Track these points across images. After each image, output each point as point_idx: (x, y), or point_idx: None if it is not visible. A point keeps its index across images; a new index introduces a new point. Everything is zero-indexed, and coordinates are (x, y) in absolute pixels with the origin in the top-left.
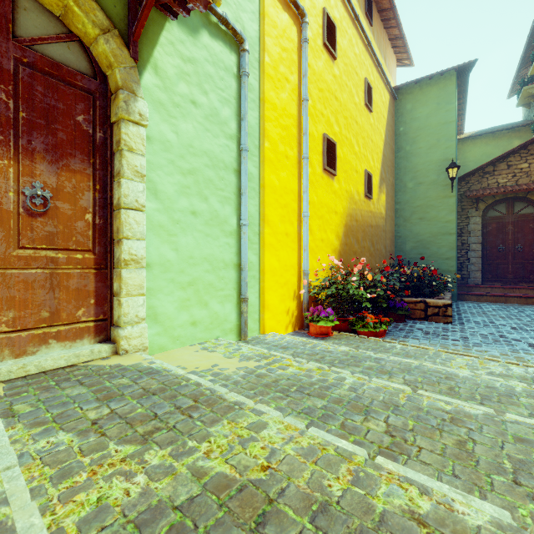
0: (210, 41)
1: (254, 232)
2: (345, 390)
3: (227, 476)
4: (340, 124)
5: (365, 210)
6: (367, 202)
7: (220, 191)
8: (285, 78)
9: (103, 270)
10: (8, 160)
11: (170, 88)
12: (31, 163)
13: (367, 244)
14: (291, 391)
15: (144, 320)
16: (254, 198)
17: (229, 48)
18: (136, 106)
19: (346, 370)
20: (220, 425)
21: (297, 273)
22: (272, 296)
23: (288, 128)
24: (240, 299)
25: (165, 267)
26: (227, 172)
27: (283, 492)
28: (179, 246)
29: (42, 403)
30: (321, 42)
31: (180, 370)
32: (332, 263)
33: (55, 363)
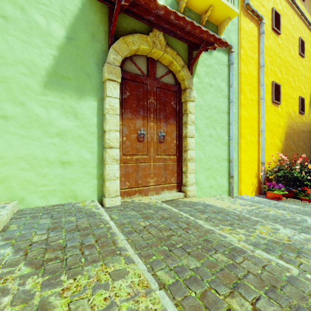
0: (217, 53)
1: (235, 142)
2: (309, 224)
3: (274, 240)
4: (282, 72)
5: (299, 122)
6: (300, 116)
7: (221, 124)
8: (251, 57)
9: (178, 162)
10: (154, 123)
11: (202, 81)
12: (160, 123)
13: (300, 144)
14: (278, 221)
15: (194, 184)
16: (235, 125)
17: (224, 53)
18: (192, 94)
19: (305, 216)
20: (257, 226)
21: (257, 163)
22: (244, 175)
23: (252, 84)
24: (229, 176)
25: (200, 161)
26: (223, 114)
27: (302, 248)
28: (205, 151)
29: (180, 210)
30: (271, 28)
31: (219, 206)
32: (277, 156)
33: (169, 198)
